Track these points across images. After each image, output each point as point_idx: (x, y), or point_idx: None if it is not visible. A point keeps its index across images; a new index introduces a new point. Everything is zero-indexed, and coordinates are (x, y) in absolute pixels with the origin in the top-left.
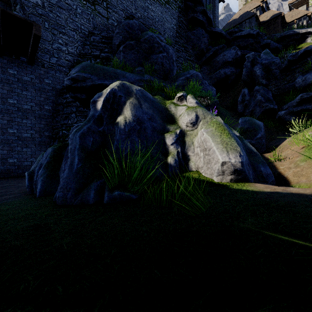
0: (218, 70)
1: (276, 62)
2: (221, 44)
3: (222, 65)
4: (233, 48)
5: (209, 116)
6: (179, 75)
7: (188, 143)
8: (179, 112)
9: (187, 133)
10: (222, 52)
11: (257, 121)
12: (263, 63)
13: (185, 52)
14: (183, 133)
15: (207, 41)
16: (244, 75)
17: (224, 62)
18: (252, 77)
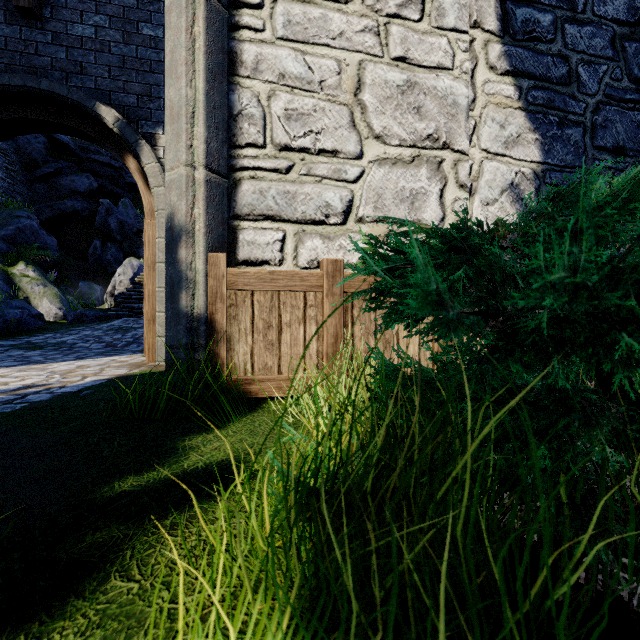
0: (63, 200)
1: (130, 223)
2: (69, 158)
3: (70, 193)
4: (86, 175)
5: (49, 287)
6: (7, 222)
7: (35, 304)
8: (24, 282)
9: (33, 297)
10: (70, 176)
11: (96, 285)
12: (119, 218)
13: (3, 156)
14: (29, 297)
15: (45, 150)
16: (99, 222)
17: (72, 190)
18: (108, 227)
